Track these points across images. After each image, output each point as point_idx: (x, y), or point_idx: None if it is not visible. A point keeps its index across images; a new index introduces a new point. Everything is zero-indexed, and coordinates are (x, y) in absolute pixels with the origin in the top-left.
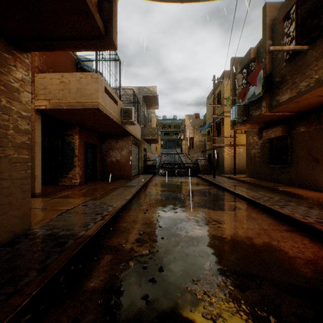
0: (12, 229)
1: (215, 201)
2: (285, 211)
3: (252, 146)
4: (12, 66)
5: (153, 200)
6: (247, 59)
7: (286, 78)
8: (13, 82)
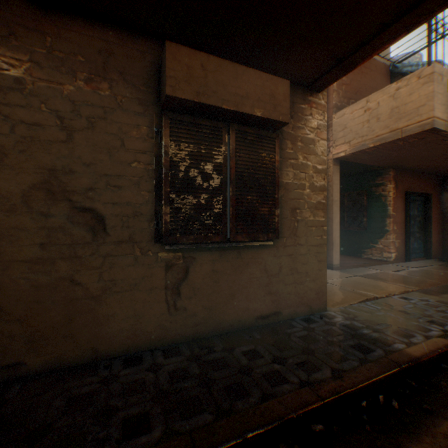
0: (307, 302)
1: None
2: None
3: None
4: (307, 116)
5: None
6: None
7: None
8: (308, 134)
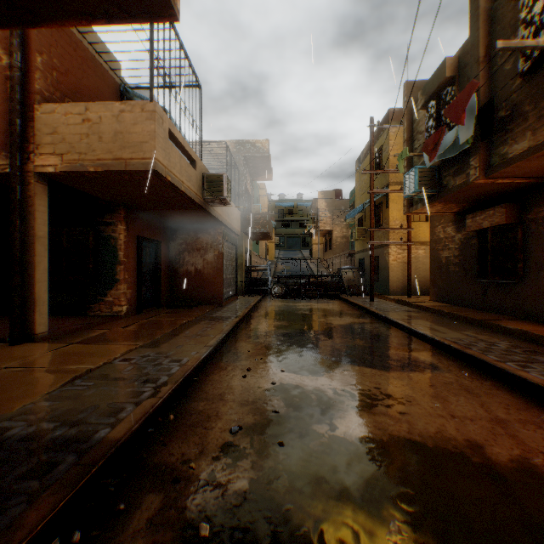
0: None
1: (382, 349)
2: (534, 377)
3: (443, 244)
4: None
5: (261, 347)
6: (437, 80)
7: (522, 110)
8: None
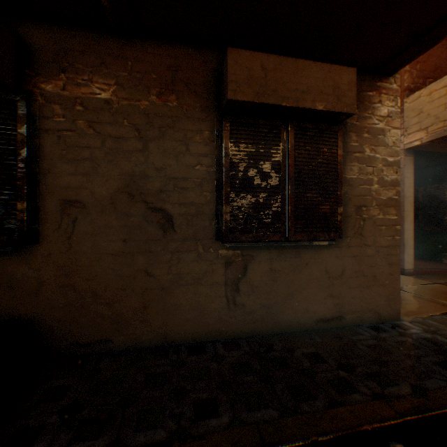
0: (374, 309)
1: None
2: None
3: None
4: (375, 103)
5: None
6: None
7: None
8: (375, 124)
